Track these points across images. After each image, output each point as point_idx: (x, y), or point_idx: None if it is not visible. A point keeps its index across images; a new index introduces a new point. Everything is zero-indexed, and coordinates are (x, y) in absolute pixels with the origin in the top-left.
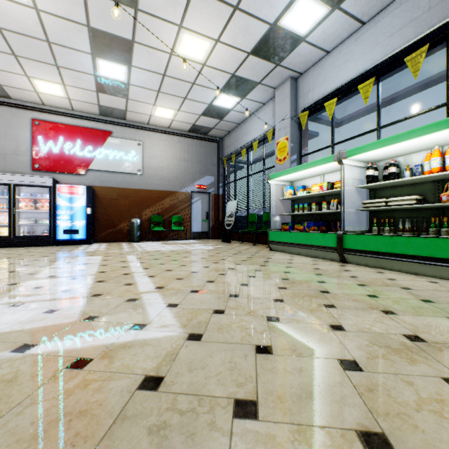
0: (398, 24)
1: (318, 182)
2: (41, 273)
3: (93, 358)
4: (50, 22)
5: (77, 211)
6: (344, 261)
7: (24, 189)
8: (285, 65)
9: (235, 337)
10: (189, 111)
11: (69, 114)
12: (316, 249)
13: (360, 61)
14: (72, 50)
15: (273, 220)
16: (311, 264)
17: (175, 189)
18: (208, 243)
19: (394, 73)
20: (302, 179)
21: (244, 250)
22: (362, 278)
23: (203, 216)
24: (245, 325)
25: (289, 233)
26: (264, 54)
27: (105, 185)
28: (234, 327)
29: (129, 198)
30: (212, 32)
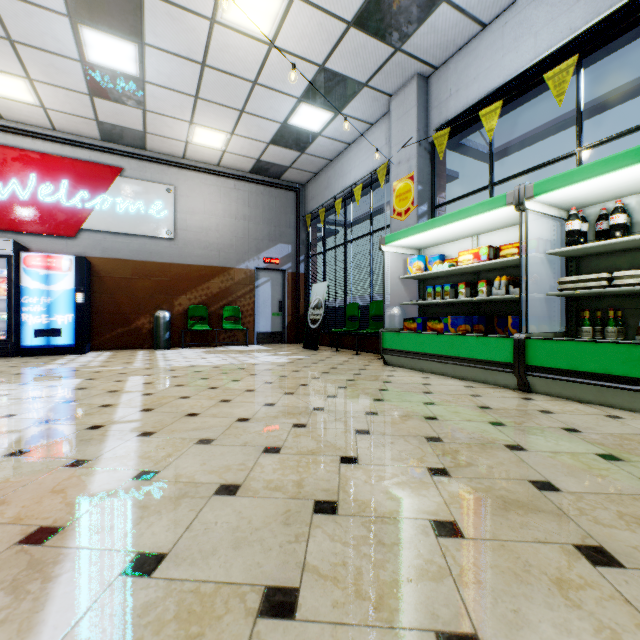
0: None
1: (467, 249)
2: None
3: None
4: None
5: (59, 298)
6: (528, 389)
7: None
8: (411, 50)
9: None
10: (250, 136)
11: (48, 137)
12: (472, 365)
13: (546, 34)
14: (32, 6)
15: (388, 314)
16: (468, 395)
17: (229, 264)
18: (281, 351)
19: (607, 53)
20: (438, 243)
21: (340, 364)
22: (593, 435)
23: (273, 307)
24: None
25: (419, 337)
26: (375, 26)
27: (111, 256)
28: None
29: (152, 277)
30: None
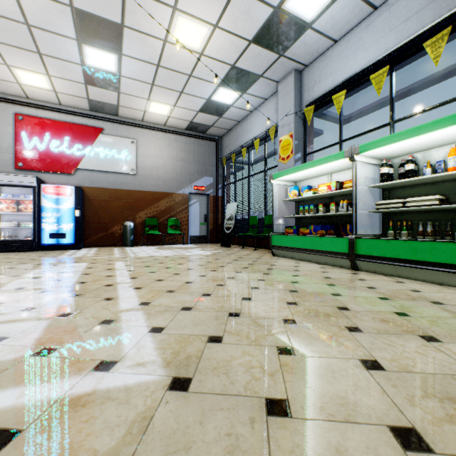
0: (414, 6)
1: (324, 182)
2: (8, 284)
3: (21, 430)
4: (28, 1)
5: (64, 213)
6: (356, 268)
7: (6, 189)
8: (289, 56)
9: (236, 383)
10: (186, 107)
11: (56, 109)
12: (324, 255)
13: (372, 49)
14: (55, 34)
15: (276, 223)
16: (320, 271)
17: (172, 191)
18: (206, 248)
19: (409, 62)
20: (307, 178)
21: (245, 255)
22: (382, 290)
23: (201, 219)
24: (249, 361)
25: (294, 238)
26: (266, 42)
27: (96, 186)
28: (235, 366)
29: (122, 199)
30: (209, 16)
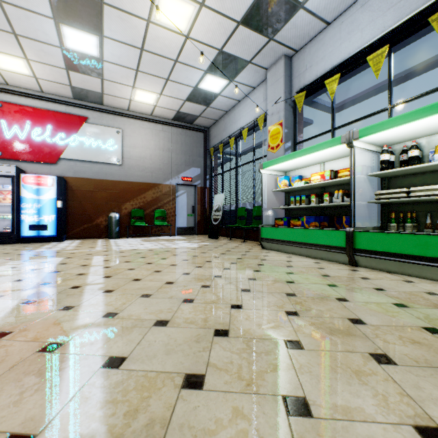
0: None
1: (317, 172)
2: None
3: None
4: None
5: (45, 204)
6: (355, 264)
7: None
8: (280, 40)
9: None
10: (173, 96)
11: (38, 96)
12: (319, 249)
13: (368, 30)
14: (29, 12)
15: (265, 215)
16: (316, 268)
17: (158, 181)
18: (193, 240)
19: (408, 43)
20: (298, 168)
21: (233, 248)
22: (393, 292)
23: (188, 210)
24: (244, 433)
25: (285, 230)
26: (255, 24)
27: (80, 176)
28: None
29: (107, 190)
30: None
